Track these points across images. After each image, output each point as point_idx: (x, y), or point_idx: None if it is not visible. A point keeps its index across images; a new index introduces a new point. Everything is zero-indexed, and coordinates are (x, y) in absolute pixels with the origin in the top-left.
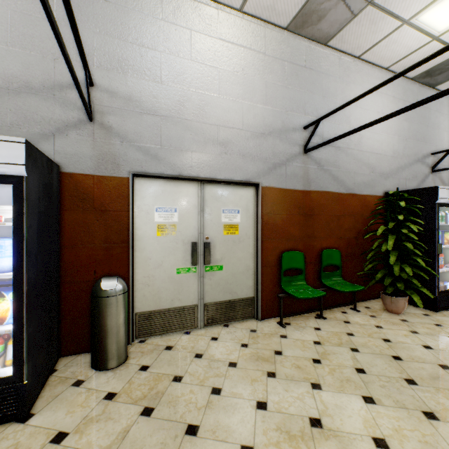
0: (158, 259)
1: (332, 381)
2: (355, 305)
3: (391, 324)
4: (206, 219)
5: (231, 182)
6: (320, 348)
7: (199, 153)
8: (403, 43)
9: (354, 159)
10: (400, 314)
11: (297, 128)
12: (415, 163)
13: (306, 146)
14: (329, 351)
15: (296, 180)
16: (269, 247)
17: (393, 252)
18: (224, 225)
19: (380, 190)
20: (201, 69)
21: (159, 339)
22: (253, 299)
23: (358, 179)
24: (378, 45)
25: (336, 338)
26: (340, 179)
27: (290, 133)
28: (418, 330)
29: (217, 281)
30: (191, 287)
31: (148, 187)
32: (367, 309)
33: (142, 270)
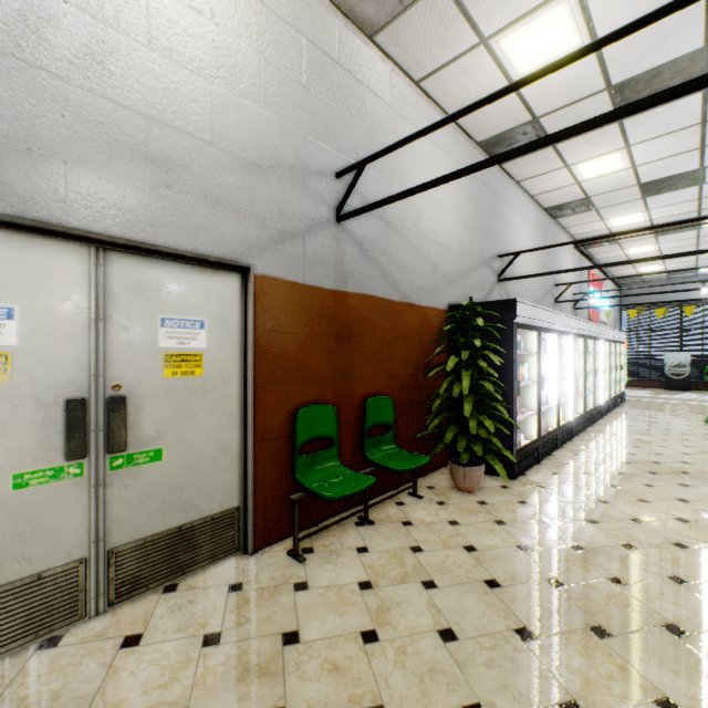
0: None
1: (405, 686)
2: (415, 488)
3: (468, 514)
4: (115, 341)
5: (185, 256)
6: (373, 597)
7: (91, 172)
8: (476, 79)
9: (412, 247)
10: (476, 492)
11: (325, 171)
12: (482, 266)
13: (341, 210)
14: (389, 602)
15: (323, 270)
16: (272, 399)
17: (467, 396)
18: (165, 355)
19: (444, 301)
20: None
21: None
22: (237, 513)
23: (416, 281)
24: (445, 71)
25: (396, 564)
26: (392, 278)
27: (311, 178)
28: (504, 518)
29: (146, 489)
30: (65, 518)
31: None
32: (432, 490)
33: None
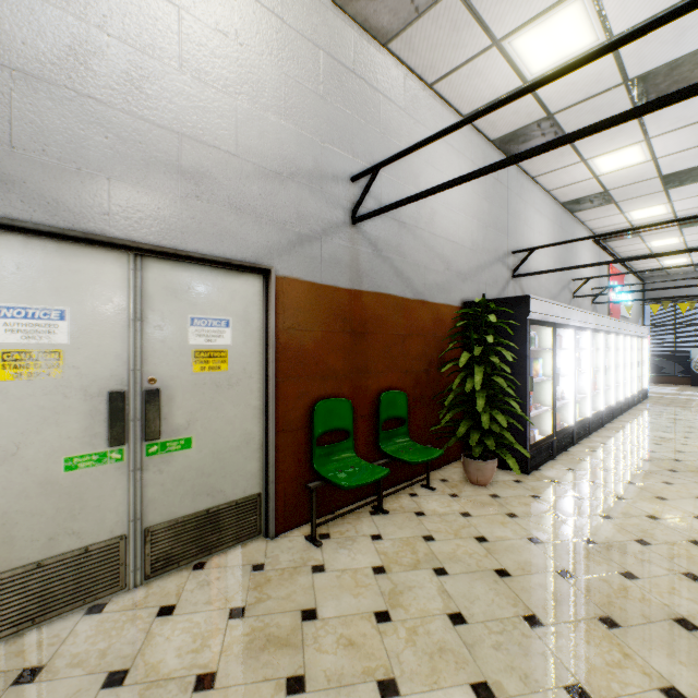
0: (5, 440)
1: (415, 662)
2: (428, 480)
3: (480, 506)
4: (150, 339)
5: (212, 260)
6: (386, 581)
7: (130, 187)
8: (489, 80)
9: (425, 246)
10: (488, 486)
11: (341, 176)
12: (496, 262)
13: (356, 212)
14: (401, 586)
15: (339, 270)
16: (291, 393)
17: (480, 392)
18: (194, 352)
19: (457, 298)
20: None
21: (4, 652)
22: (259, 499)
23: (430, 279)
24: (458, 73)
25: (409, 552)
26: (406, 276)
27: (328, 183)
28: (516, 511)
29: (177, 474)
30: (108, 499)
31: None
32: (445, 482)
33: None
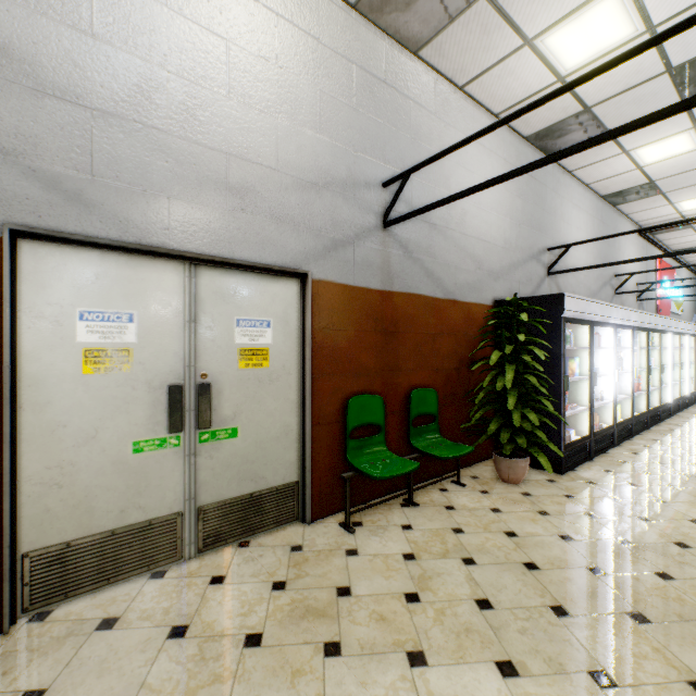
0: (87, 424)
1: (442, 639)
2: (459, 476)
3: (511, 503)
4: (202, 339)
5: (255, 266)
6: (416, 567)
7: (186, 204)
8: (521, 78)
9: (456, 246)
10: (520, 484)
11: (373, 183)
12: (530, 260)
13: (387, 217)
14: (430, 572)
15: (371, 273)
16: (326, 389)
17: (511, 390)
18: (240, 350)
19: (489, 297)
20: (191, 33)
21: (87, 604)
22: (297, 486)
23: (460, 278)
24: (489, 74)
25: (438, 542)
26: (436, 277)
27: (360, 190)
28: (548, 509)
29: (225, 460)
30: (167, 479)
31: (59, 265)
32: (475, 479)
33: (43, 453)
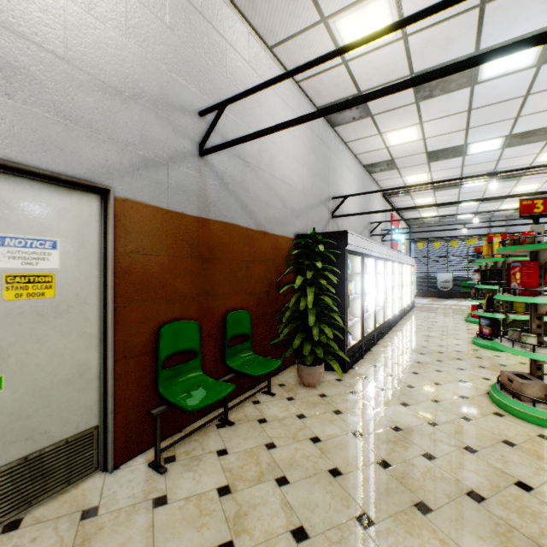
0: None
1: None
2: (269, 387)
3: (312, 406)
4: None
5: (31, 171)
6: (231, 503)
7: None
8: (317, 52)
9: (266, 185)
10: (317, 386)
11: (189, 108)
12: (320, 205)
13: (204, 145)
14: (246, 506)
15: (186, 198)
16: (134, 318)
17: (311, 309)
18: (5, 276)
19: (292, 231)
20: None
21: None
22: (96, 432)
23: (270, 213)
24: (293, 41)
25: (253, 464)
26: (250, 209)
27: (175, 113)
28: (340, 408)
29: None
30: None
31: None
32: (283, 387)
33: None
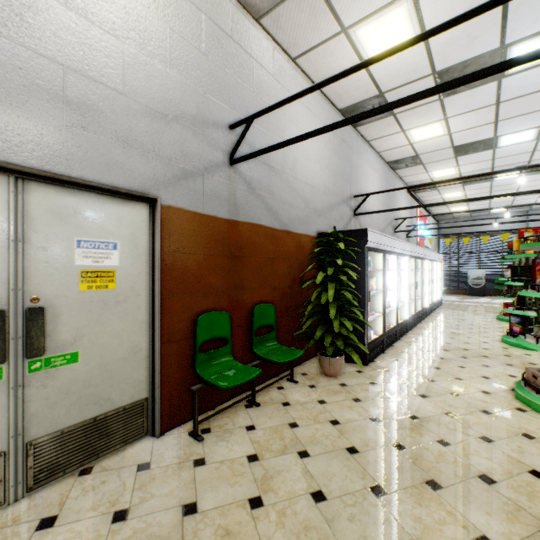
0: None
1: None
2: (292, 375)
3: (333, 394)
4: (33, 260)
5: (99, 187)
6: (259, 468)
7: (9, 110)
8: (338, 60)
9: (289, 187)
10: (338, 376)
11: (221, 124)
12: (342, 203)
13: (234, 155)
14: (272, 471)
15: (219, 203)
16: (176, 308)
17: (332, 303)
18: (81, 272)
19: (314, 229)
20: None
21: None
22: (146, 403)
23: (293, 214)
24: (315, 51)
25: (278, 439)
26: (275, 211)
27: (209, 128)
28: (360, 396)
29: (63, 387)
30: None
31: None
32: (305, 376)
33: None
